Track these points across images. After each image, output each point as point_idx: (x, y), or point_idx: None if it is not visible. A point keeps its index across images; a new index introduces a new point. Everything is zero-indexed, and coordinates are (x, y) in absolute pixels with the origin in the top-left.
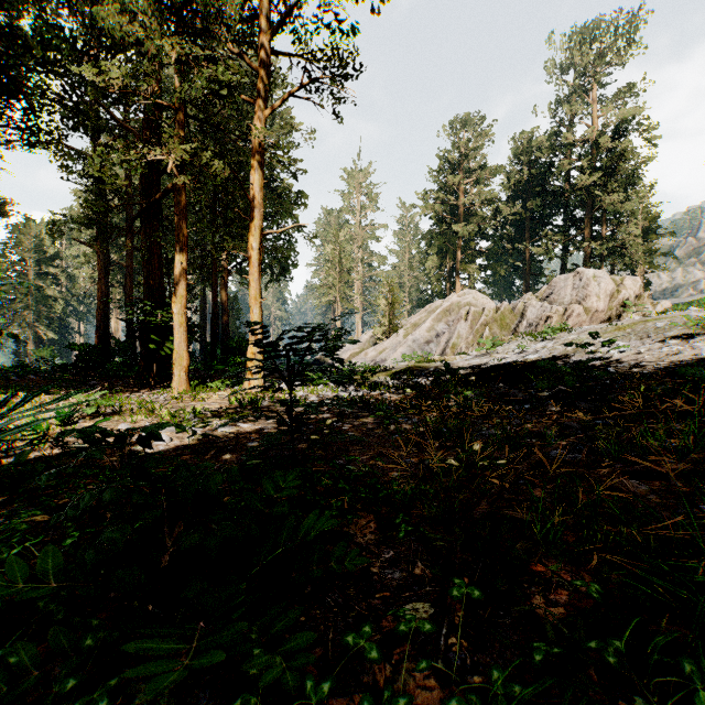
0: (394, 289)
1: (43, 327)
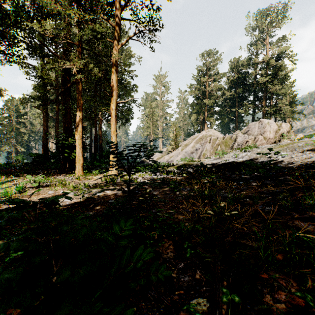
0: (177, 128)
1: (19, 146)
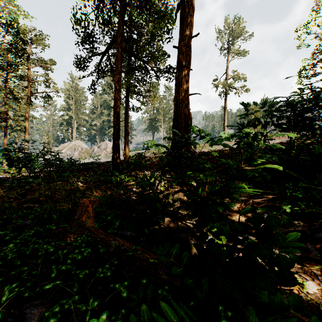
0: (49, 137)
1: None
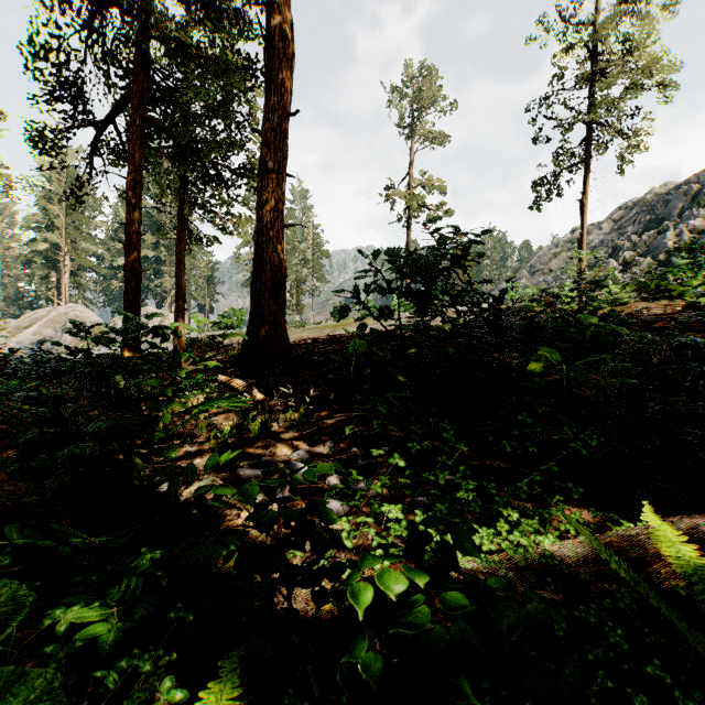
0: None
1: None
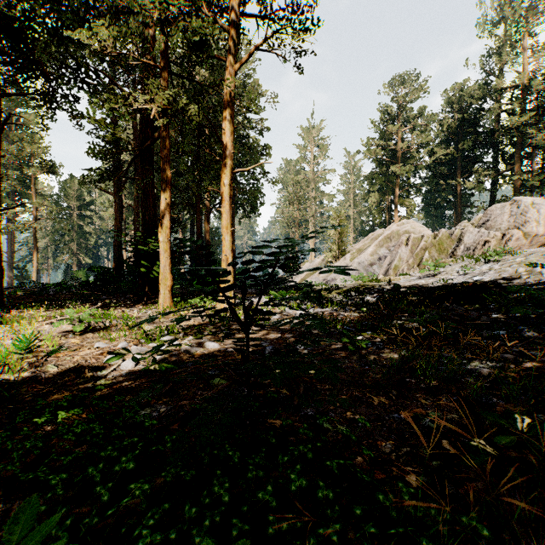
0: (342, 220)
1: (82, 254)
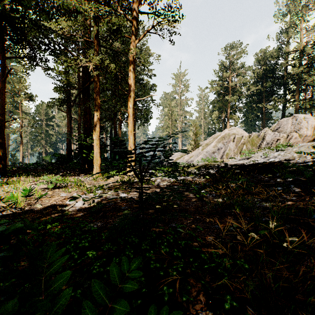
0: (197, 127)
1: (48, 147)
